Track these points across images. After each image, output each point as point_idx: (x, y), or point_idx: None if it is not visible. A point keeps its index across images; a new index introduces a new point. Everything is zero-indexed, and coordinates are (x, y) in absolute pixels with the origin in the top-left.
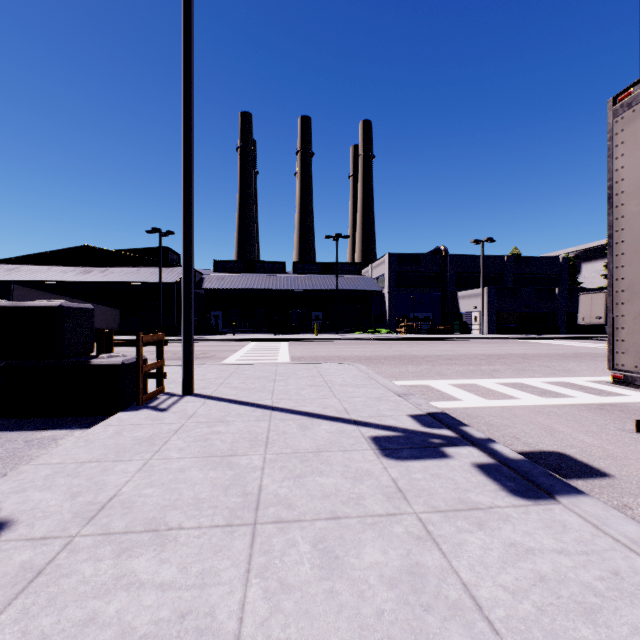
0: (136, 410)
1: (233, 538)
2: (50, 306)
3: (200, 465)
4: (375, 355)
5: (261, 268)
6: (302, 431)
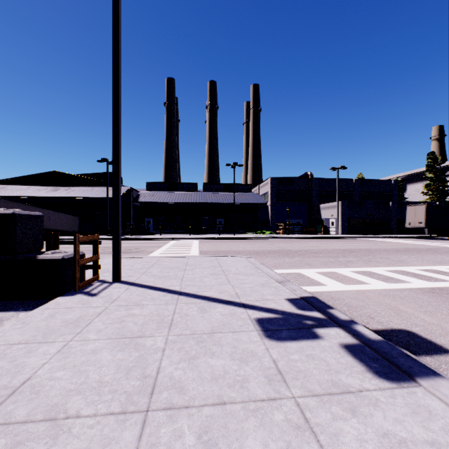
0: (72, 295)
1: (124, 428)
2: (4, 213)
3: (111, 346)
4: (261, 250)
5: (180, 187)
6: (201, 313)
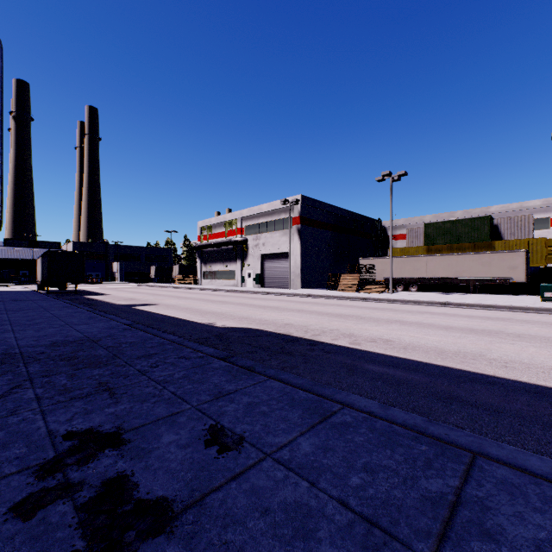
0: None
1: None
2: None
3: None
4: None
5: None
6: (3, 288)
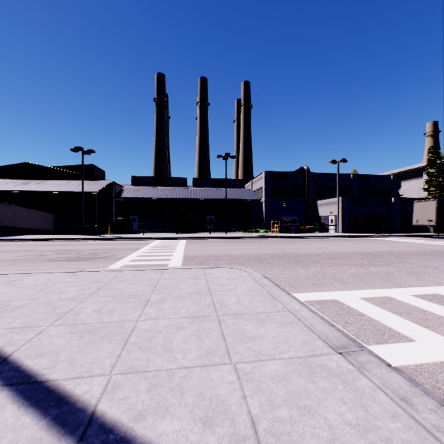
0: None
1: None
2: None
3: None
4: (261, 254)
5: (168, 182)
6: None
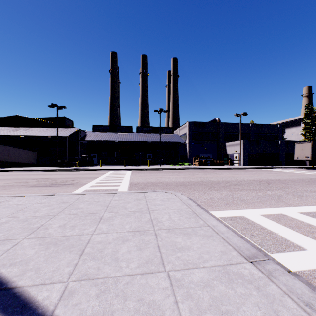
0: None
1: None
2: None
3: None
4: (186, 181)
5: (119, 130)
6: None
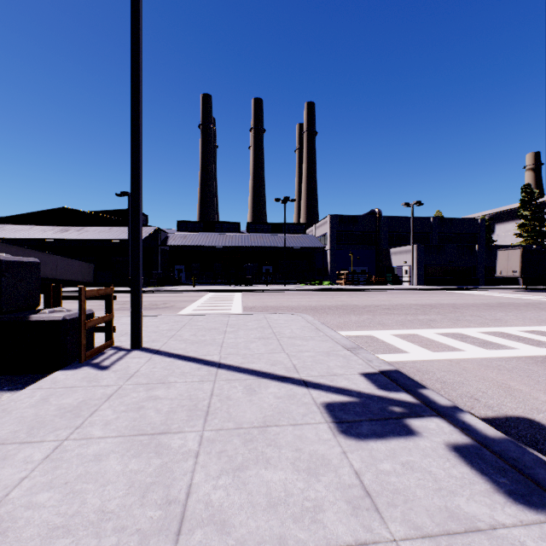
0: (76, 368)
1: None
2: None
3: (122, 449)
4: (320, 305)
5: (219, 228)
6: (248, 396)
